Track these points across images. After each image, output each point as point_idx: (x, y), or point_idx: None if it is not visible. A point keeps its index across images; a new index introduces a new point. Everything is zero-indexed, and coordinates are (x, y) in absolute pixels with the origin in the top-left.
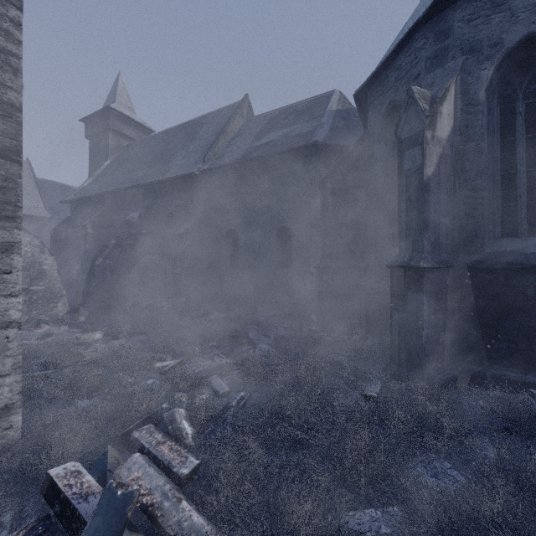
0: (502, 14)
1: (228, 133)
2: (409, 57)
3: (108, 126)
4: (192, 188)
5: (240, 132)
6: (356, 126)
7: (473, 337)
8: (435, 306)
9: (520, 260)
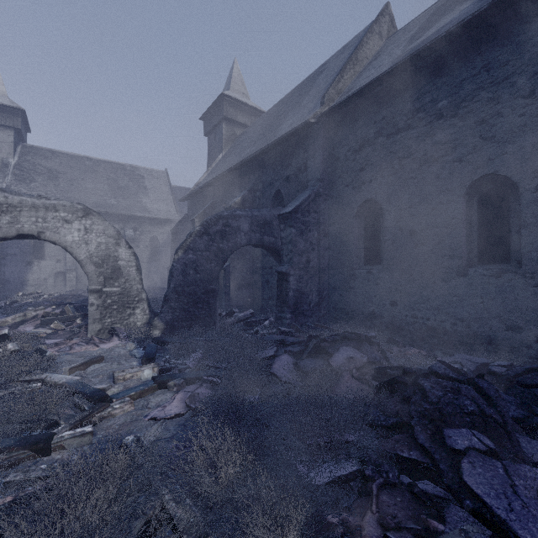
0: None
1: (358, 61)
2: None
3: (222, 115)
4: (305, 147)
5: (379, 54)
6: None
7: None
8: None
9: None
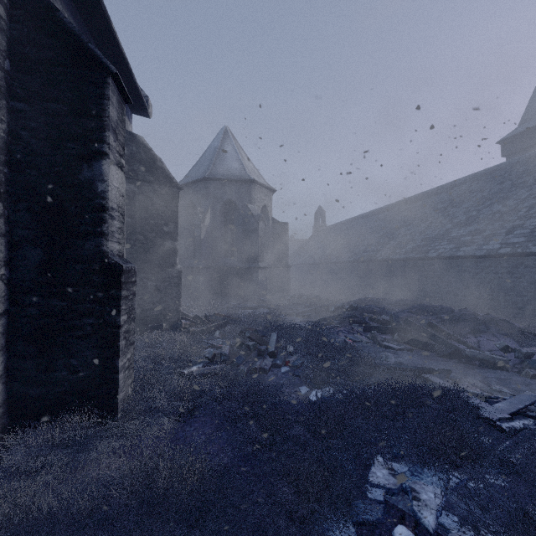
0: (223, 190)
1: None
2: (197, 189)
3: None
4: None
5: None
6: None
7: (216, 289)
8: (204, 279)
9: (227, 265)
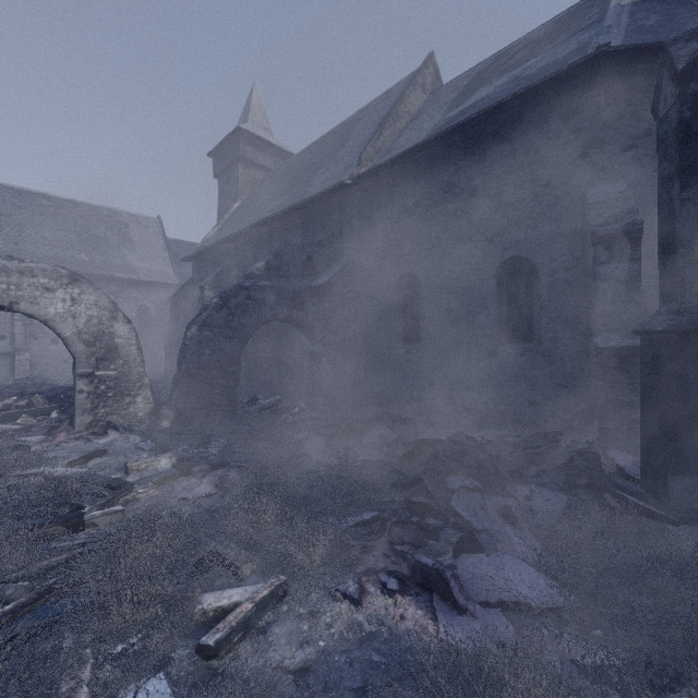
0: None
1: (400, 116)
2: None
3: (238, 154)
4: (340, 210)
5: (421, 111)
6: (692, 17)
7: None
8: None
9: None
